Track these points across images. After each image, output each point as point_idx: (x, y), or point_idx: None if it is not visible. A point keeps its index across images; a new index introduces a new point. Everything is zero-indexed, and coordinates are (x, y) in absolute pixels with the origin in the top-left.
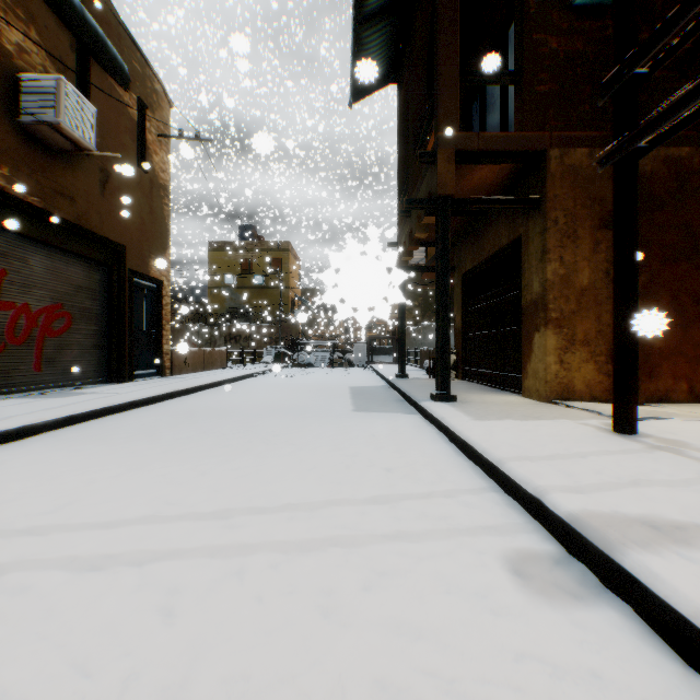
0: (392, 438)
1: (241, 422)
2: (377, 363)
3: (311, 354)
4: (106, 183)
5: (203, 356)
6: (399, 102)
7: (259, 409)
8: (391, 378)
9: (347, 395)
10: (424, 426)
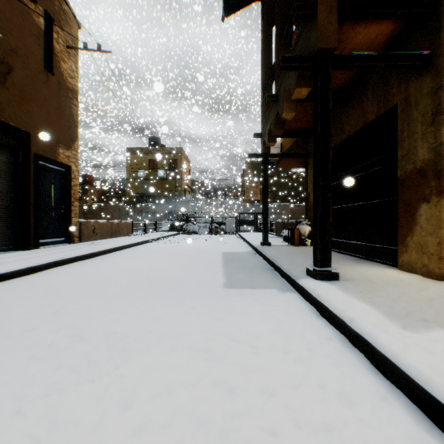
0: (279, 353)
1: (88, 309)
2: (243, 231)
3: (195, 225)
4: (7, 75)
5: (111, 226)
6: (264, 14)
7: (128, 283)
8: (256, 246)
9: (219, 262)
10: (314, 318)
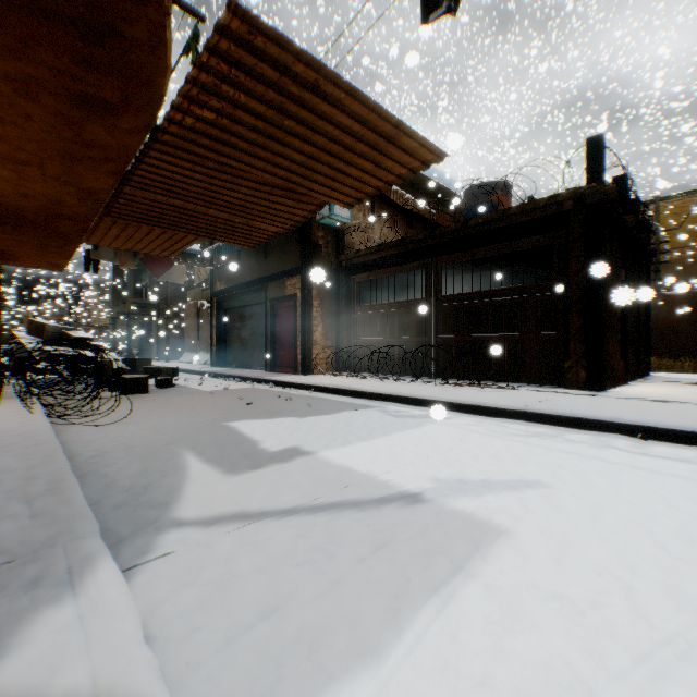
0: None
1: None
2: None
3: None
4: None
5: None
6: None
7: None
8: None
9: None
10: None
